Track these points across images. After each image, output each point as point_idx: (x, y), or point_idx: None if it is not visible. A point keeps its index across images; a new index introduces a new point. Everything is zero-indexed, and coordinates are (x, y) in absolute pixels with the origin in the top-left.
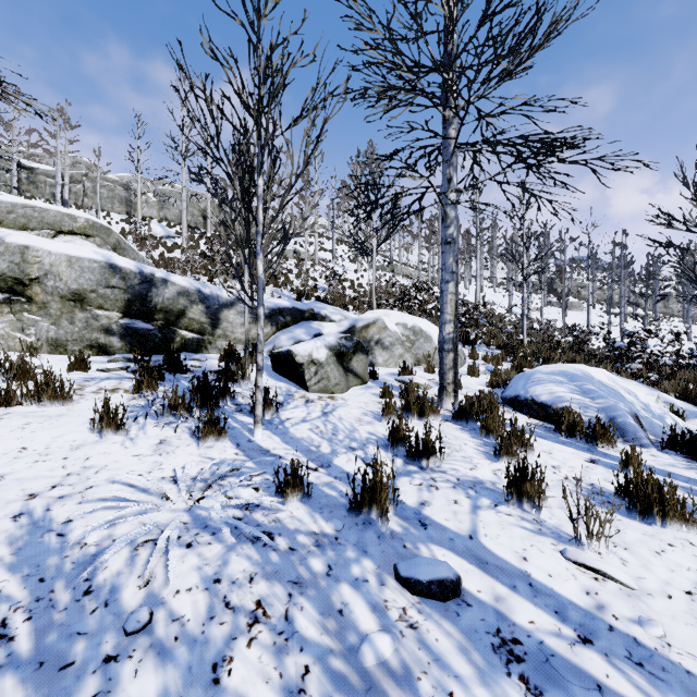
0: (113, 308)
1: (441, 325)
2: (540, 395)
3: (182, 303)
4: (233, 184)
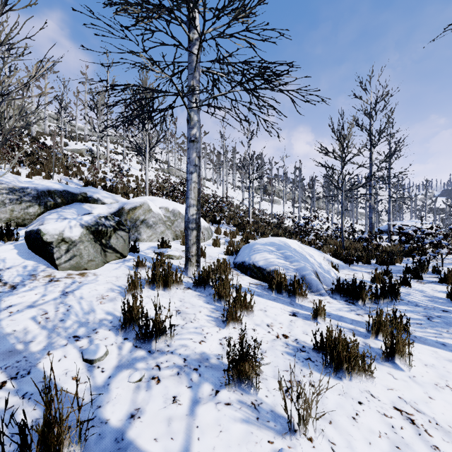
0: None
1: (187, 207)
2: (259, 261)
3: None
4: None
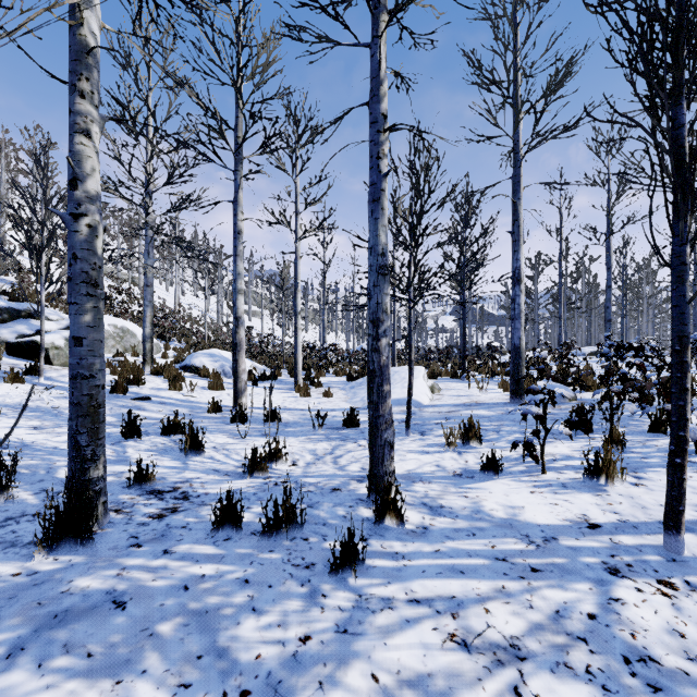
0: None
1: (144, 328)
2: (196, 363)
3: None
4: (34, 258)
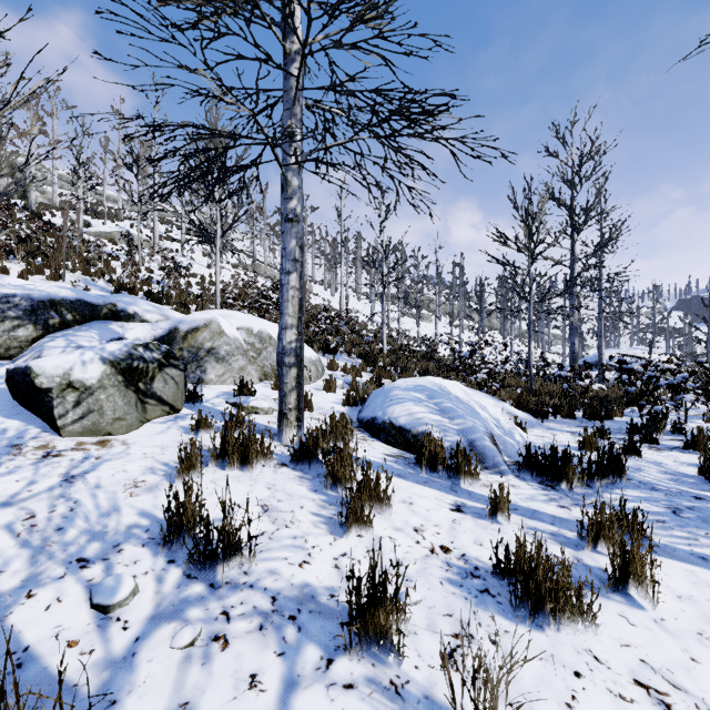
0: None
1: (281, 330)
2: (399, 417)
3: None
4: None
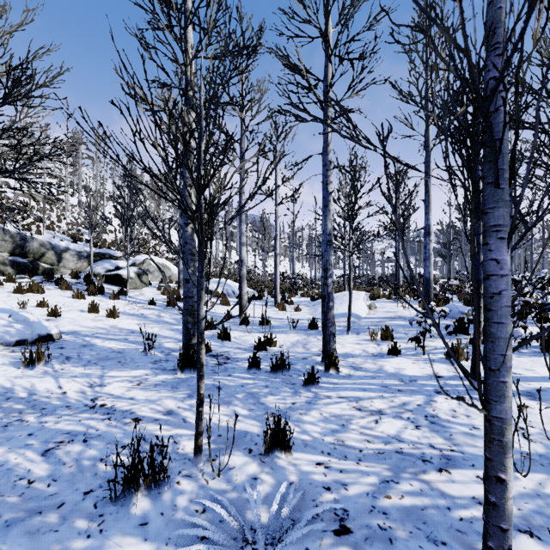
0: (5, 251)
1: (179, 265)
2: (210, 288)
3: (44, 249)
4: (125, 226)
